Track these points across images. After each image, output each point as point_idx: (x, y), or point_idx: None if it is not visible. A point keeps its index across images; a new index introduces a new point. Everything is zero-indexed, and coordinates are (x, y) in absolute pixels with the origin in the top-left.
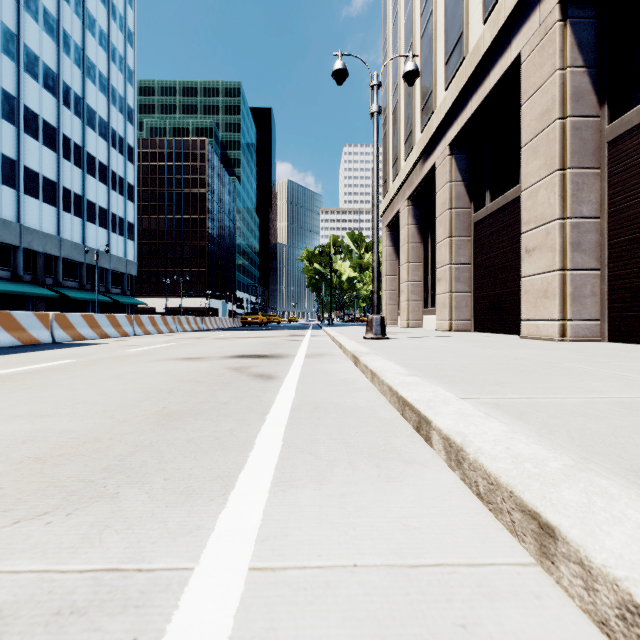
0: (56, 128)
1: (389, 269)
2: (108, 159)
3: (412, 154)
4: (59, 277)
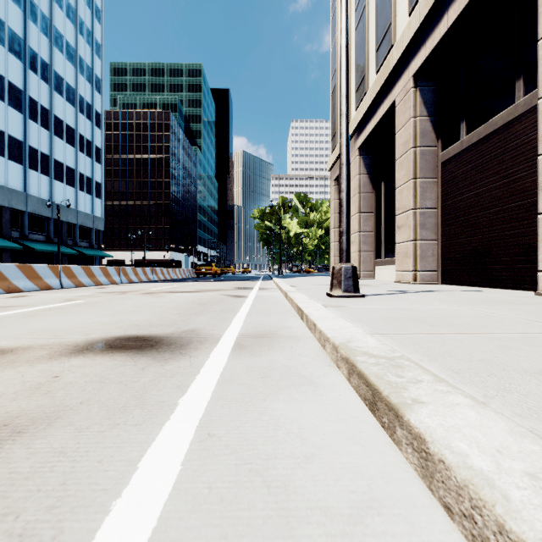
0: (22, 91)
1: (337, 221)
2: (76, 123)
3: (365, 99)
4: (25, 231)
